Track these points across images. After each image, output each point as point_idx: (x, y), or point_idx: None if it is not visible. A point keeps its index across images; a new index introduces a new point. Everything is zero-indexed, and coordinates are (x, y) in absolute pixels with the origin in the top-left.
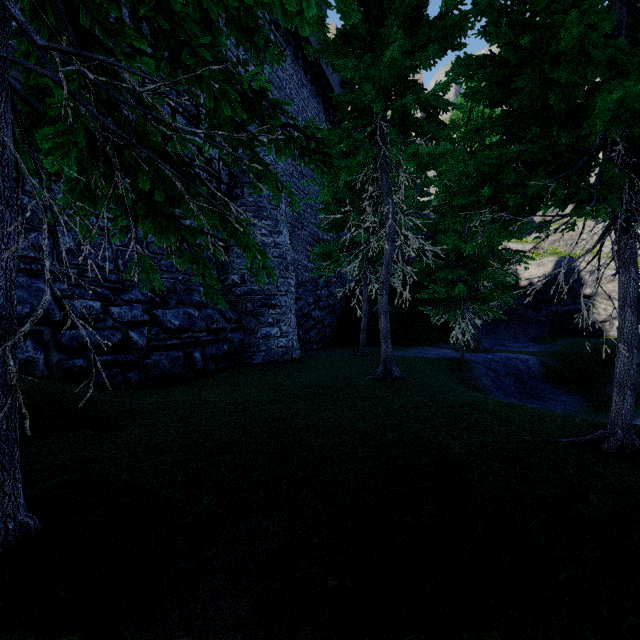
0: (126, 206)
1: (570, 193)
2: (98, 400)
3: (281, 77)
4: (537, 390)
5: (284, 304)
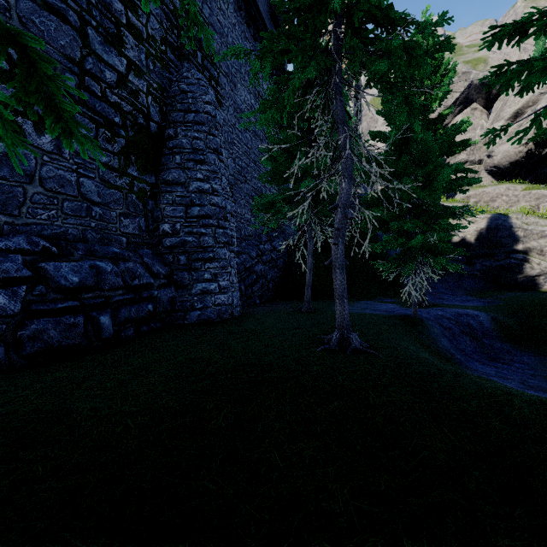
0: None
1: None
2: None
3: (222, 23)
4: (494, 349)
5: (222, 257)
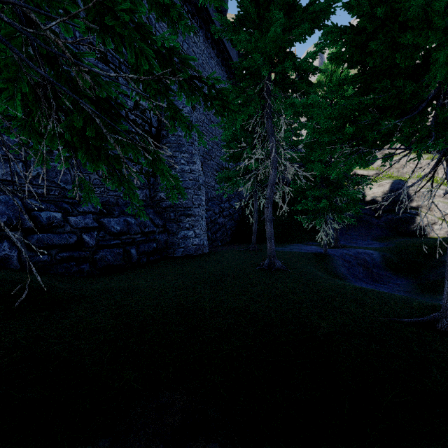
0: (67, 141)
1: (413, 131)
2: (55, 287)
3: (195, 51)
4: (379, 276)
5: (197, 214)
